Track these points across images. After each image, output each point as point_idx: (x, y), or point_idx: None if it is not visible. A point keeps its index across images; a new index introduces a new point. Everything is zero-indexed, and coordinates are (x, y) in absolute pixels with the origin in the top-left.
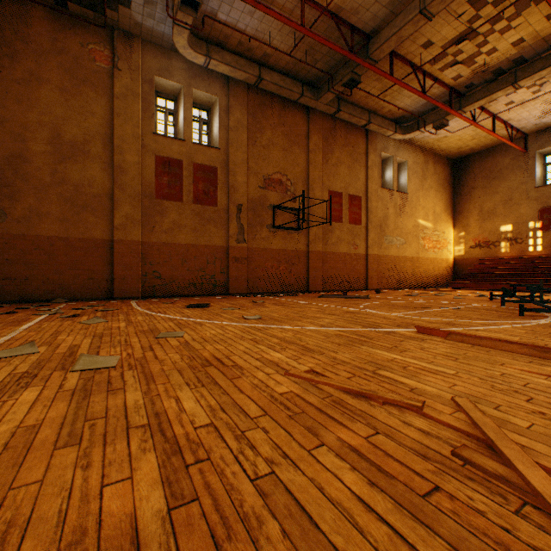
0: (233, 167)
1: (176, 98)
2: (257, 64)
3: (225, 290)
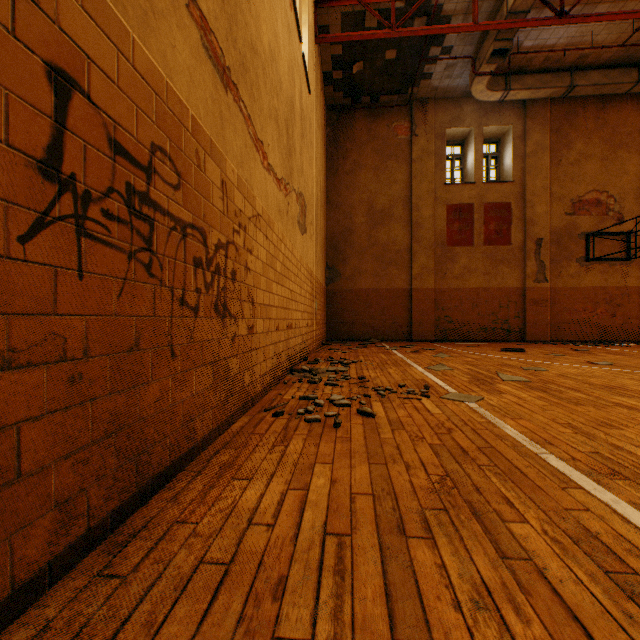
0: (530, 198)
1: (462, 142)
2: (566, 70)
3: (519, 336)
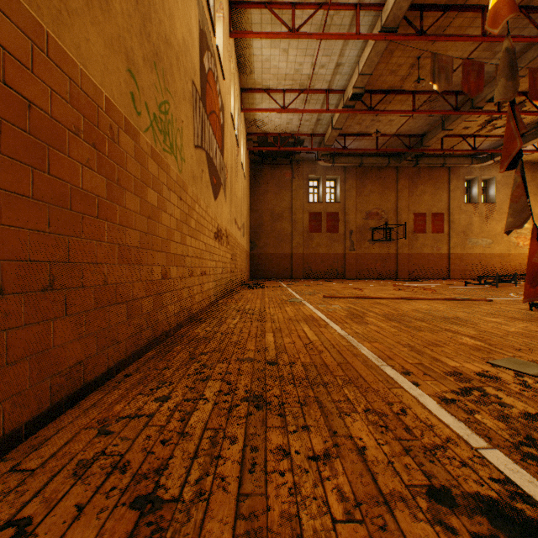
0: (347, 211)
1: (318, 180)
2: (360, 155)
3: (342, 276)
